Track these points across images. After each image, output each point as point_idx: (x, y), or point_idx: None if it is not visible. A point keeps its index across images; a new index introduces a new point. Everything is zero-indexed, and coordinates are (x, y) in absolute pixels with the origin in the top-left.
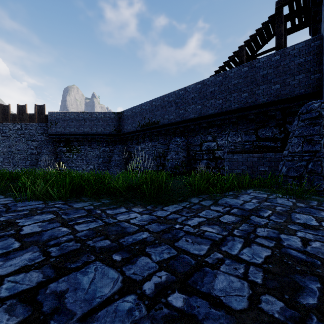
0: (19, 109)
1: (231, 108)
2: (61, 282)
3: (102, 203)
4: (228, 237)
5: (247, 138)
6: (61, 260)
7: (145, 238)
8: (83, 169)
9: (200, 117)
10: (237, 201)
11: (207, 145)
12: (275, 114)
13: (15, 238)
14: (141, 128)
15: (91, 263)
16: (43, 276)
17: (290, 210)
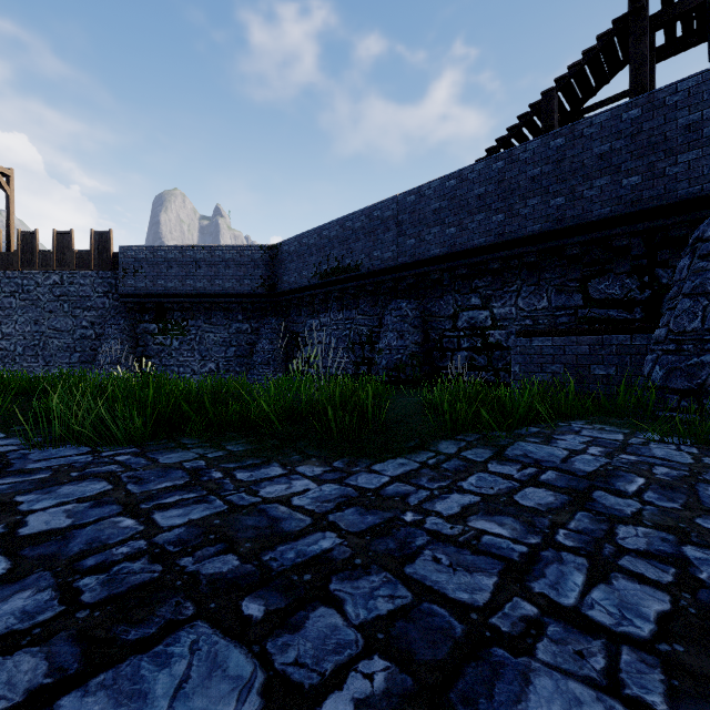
0: (57, 241)
1: (524, 231)
2: (94, 689)
3: (227, 452)
4: (543, 550)
5: (562, 302)
6: (105, 618)
7: (328, 549)
8: (193, 372)
9: (453, 254)
10: (553, 450)
11: (470, 317)
12: (630, 245)
13: (3, 546)
14: (320, 280)
15: (184, 627)
16: (48, 668)
17: (692, 477)
